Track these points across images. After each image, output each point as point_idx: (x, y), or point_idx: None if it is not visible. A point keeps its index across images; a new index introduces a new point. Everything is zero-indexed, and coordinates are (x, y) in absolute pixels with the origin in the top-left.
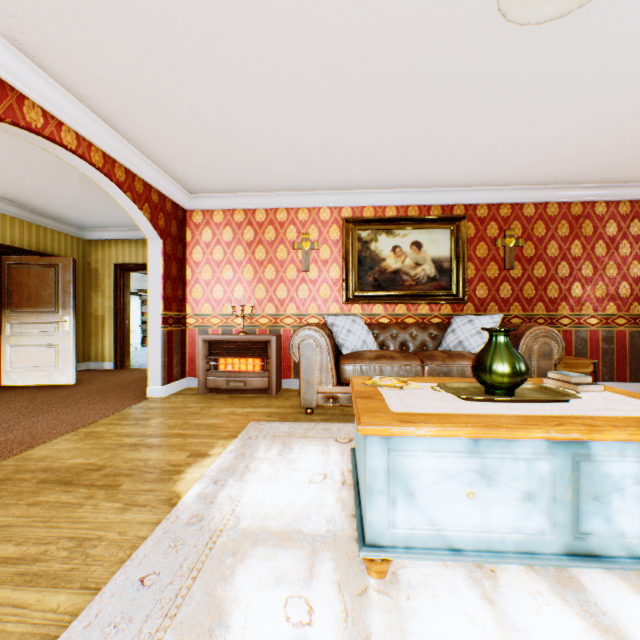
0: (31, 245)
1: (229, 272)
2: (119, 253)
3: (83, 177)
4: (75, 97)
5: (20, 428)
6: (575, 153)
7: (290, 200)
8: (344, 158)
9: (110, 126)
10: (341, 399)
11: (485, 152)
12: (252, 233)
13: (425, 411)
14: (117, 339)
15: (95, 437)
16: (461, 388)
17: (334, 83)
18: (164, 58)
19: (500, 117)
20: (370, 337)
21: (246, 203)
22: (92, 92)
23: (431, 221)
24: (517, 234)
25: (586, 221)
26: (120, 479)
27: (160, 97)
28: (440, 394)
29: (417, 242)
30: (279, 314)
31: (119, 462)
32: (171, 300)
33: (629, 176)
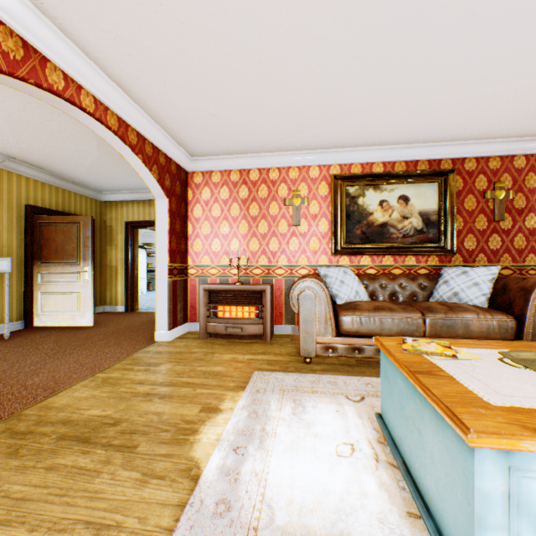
0: (58, 206)
1: (226, 227)
2: (129, 212)
3: (100, 144)
4: (93, 61)
5: (45, 371)
6: None
7: (281, 160)
8: (340, 115)
9: (124, 91)
10: (340, 350)
11: (486, 102)
12: (246, 191)
13: None
14: (128, 286)
15: (111, 384)
16: (532, 360)
17: (346, 28)
18: (177, 10)
19: (517, 59)
20: (361, 288)
21: (241, 164)
22: (108, 55)
23: (418, 176)
24: (507, 186)
25: None
26: (136, 438)
27: (171, 56)
28: (515, 370)
29: (404, 196)
30: (271, 265)
31: (134, 415)
32: (175, 253)
33: None
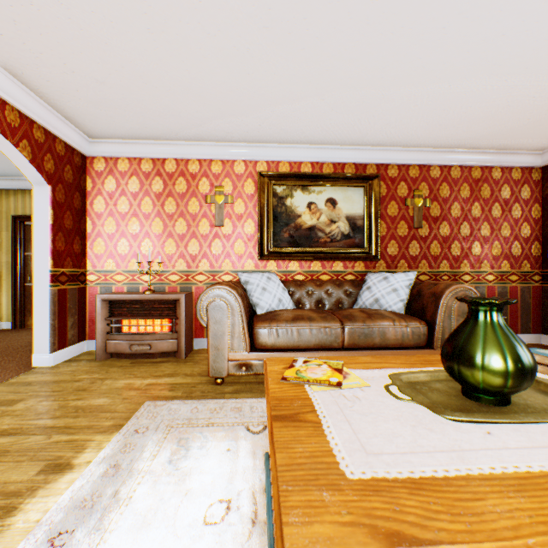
0: None
1: (135, 225)
2: (19, 204)
3: None
4: None
5: None
6: (486, 113)
7: (202, 151)
8: (259, 102)
9: None
10: (255, 366)
11: (403, 105)
12: (161, 184)
13: (407, 470)
14: (16, 297)
15: None
16: (423, 383)
17: None
18: None
19: (426, 60)
20: (286, 295)
21: (154, 152)
22: None
23: (345, 179)
24: (425, 194)
25: (484, 184)
26: None
27: None
28: (401, 400)
29: (332, 199)
30: (191, 271)
31: None
32: (64, 255)
33: (524, 143)
